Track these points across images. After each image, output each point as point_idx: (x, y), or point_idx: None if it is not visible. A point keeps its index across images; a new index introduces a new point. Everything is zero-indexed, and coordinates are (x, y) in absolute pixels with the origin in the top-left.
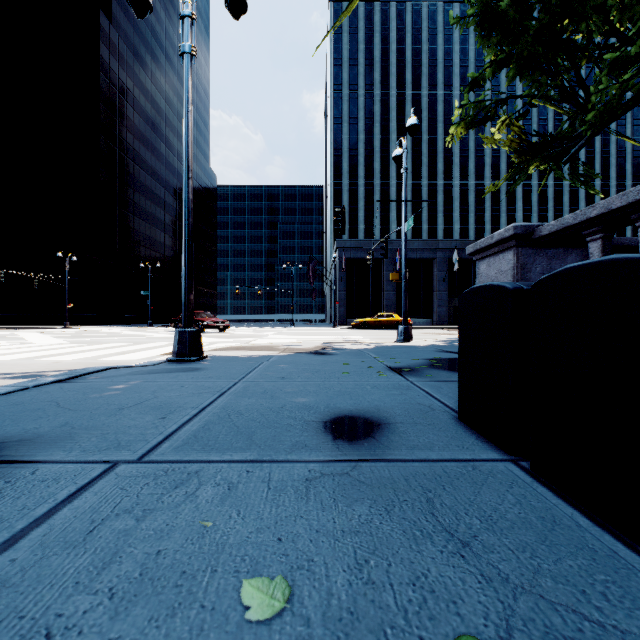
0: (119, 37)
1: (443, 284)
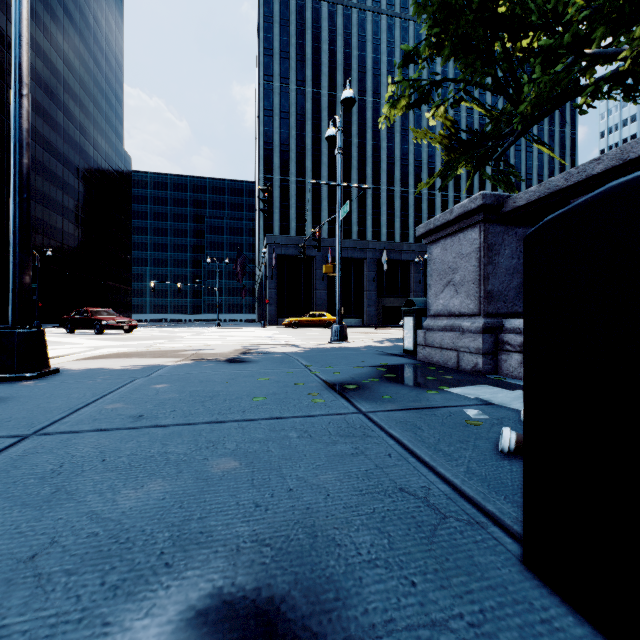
0: None
1: (373, 284)
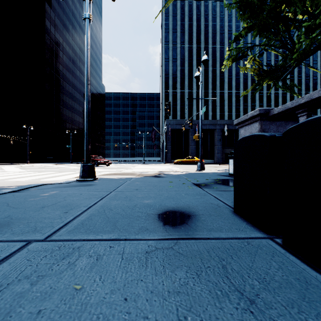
0: (55, 16)
1: (219, 142)
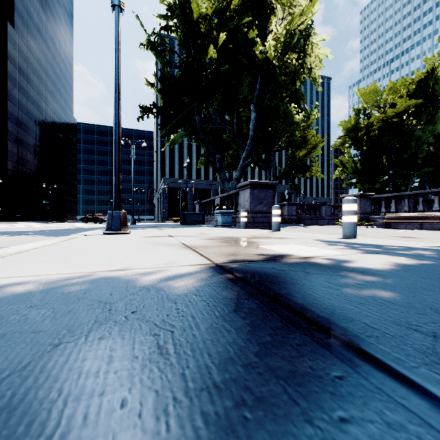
0: (18, 36)
1: None
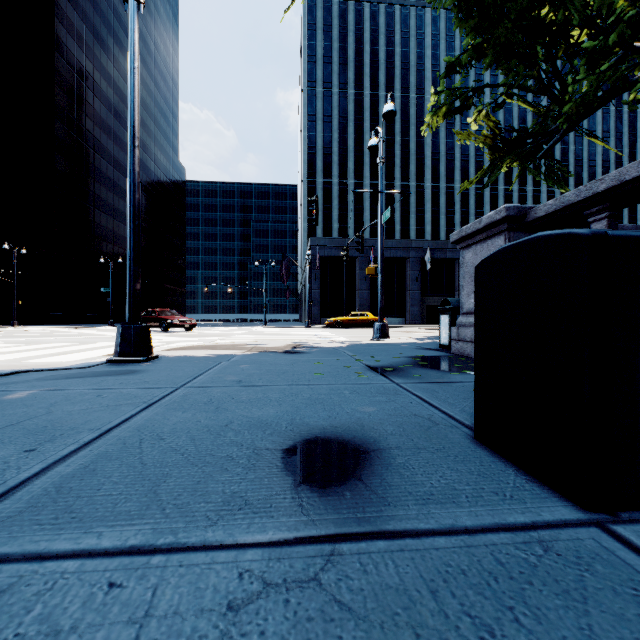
0: (77, 15)
1: (416, 283)
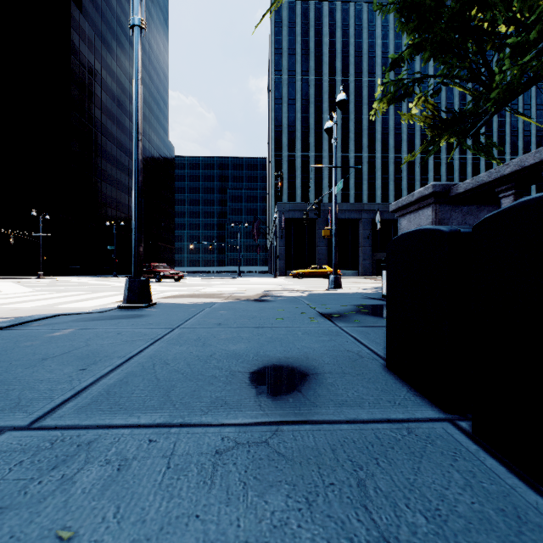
0: (88, 25)
1: (367, 241)
